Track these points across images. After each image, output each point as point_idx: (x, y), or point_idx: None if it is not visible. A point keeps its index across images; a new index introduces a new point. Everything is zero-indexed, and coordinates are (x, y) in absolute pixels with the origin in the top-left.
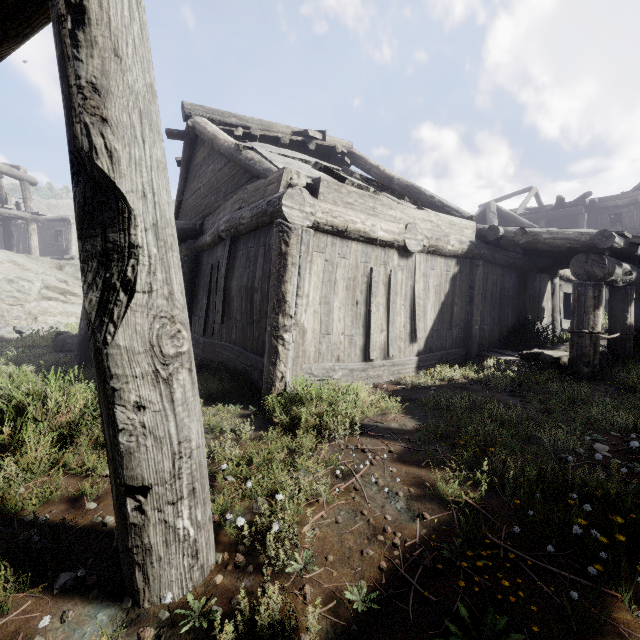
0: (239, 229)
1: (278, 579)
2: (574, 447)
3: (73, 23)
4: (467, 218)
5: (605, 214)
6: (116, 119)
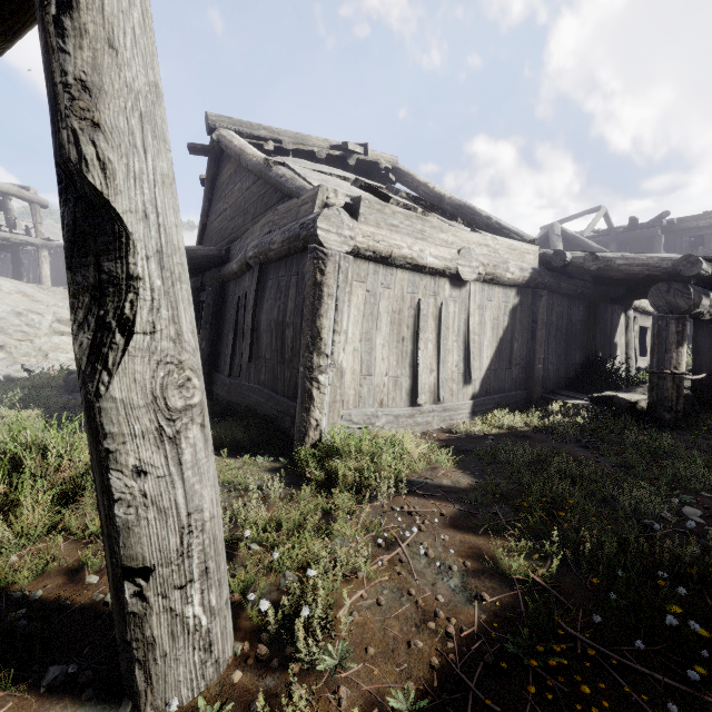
0: (269, 255)
1: (308, 677)
2: (660, 511)
3: (58, 7)
4: (529, 242)
5: (685, 236)
6: (110, 123)
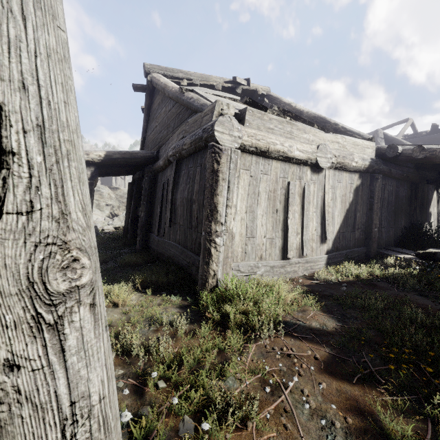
0: (182, 153)
1: None
2: None
3: None
4: (368, 139)
5: None
6: None
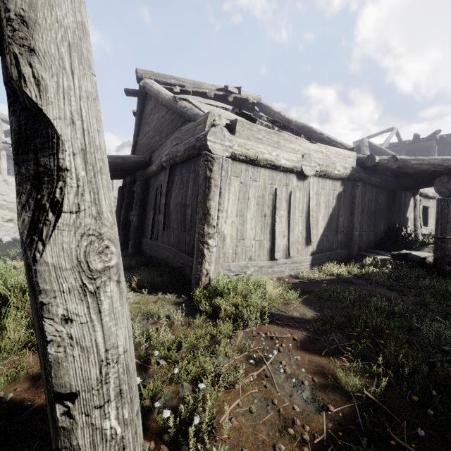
0: (176, 160)
1: None
2: None
3: None
4: (349, 149)
5: None
6: (43, 49)
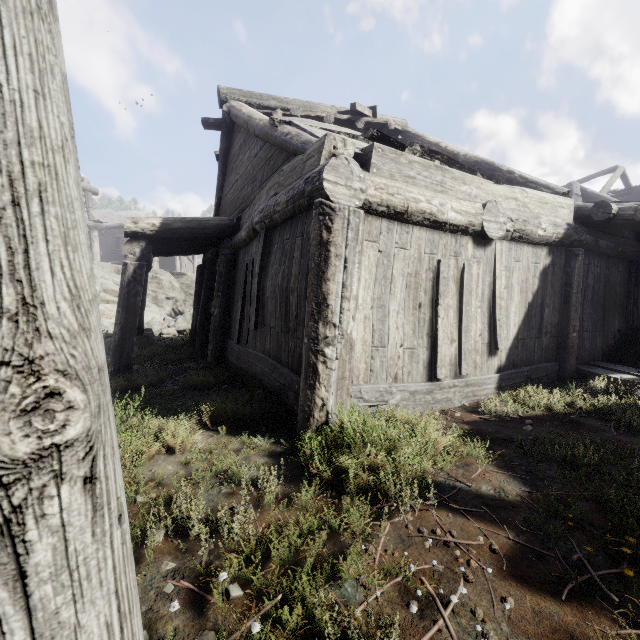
0: (274, 218)
1: None
2: None
3: None
4: (562, 194)
5: None
6: None
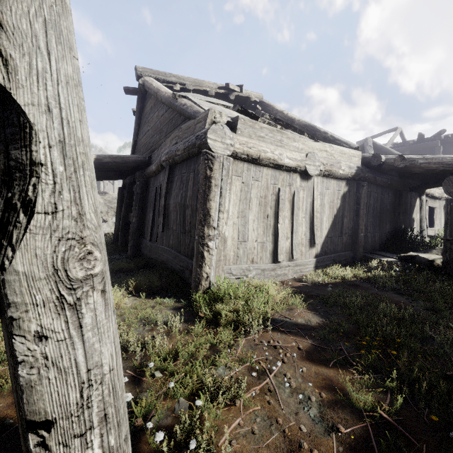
0: (175, 159)
1: None
2: None
3: None
4: (354, 148)
5: None
6: (11, 23)
